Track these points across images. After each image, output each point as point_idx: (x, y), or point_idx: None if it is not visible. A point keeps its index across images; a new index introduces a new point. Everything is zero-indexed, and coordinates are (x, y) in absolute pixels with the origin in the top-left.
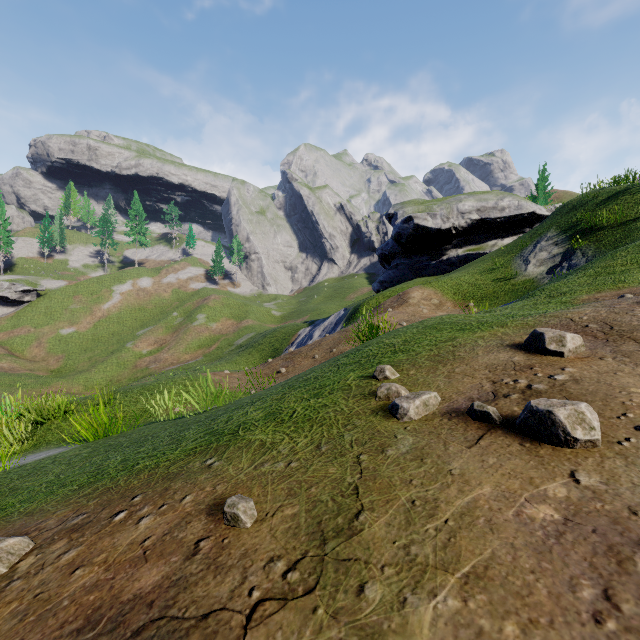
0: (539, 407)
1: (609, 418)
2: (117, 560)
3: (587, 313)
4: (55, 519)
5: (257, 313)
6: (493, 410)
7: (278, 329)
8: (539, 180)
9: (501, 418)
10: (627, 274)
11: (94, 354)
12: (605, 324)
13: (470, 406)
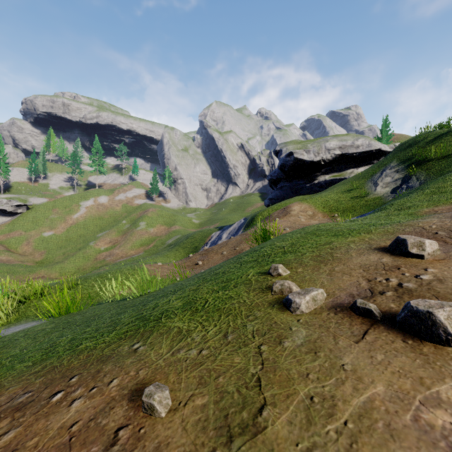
0: (419, 308)
1: None
2: (46, 446)
3: (434, 223)
4: (6, 395)
5: (182, 221)
6: (374, 307)
7: (197, 232)
8: (383, 126)
9: (381, 314)
10: None
11: (67, 250)
12: (451, 231)
13: (353, 303)
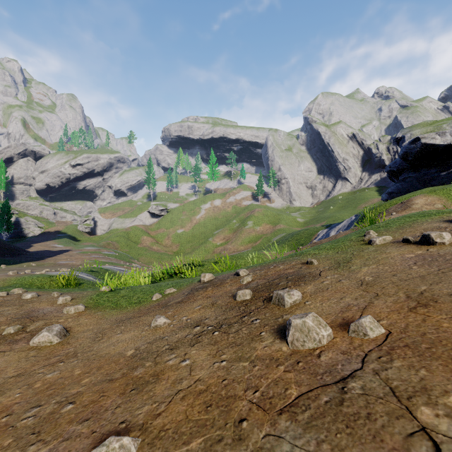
0: (425, 233)
1: None
2: (278, 270)
3: None
4: (249, 270)
5: (286, 220)
6: (411, 238)
7: (302, 231)
8: None
9: (414, 241)
10: None
11: (193, 244)
12: None
13: (402, 238)
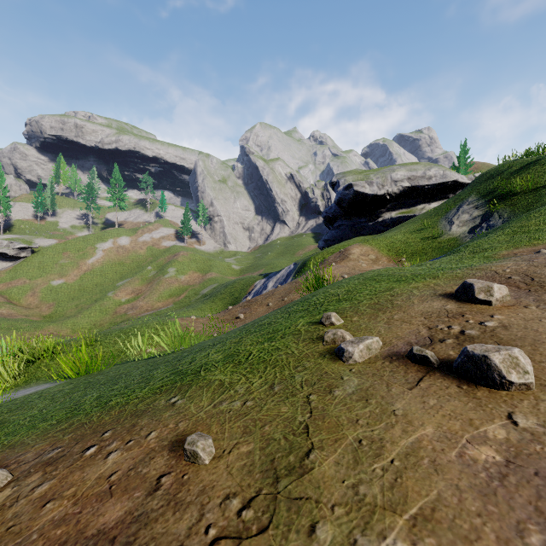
0: (475, 352)
1: (539, 362)
2: (85, 494)
3: (509, 266)
4: (33, 452)
5: (219, 267)
6: (431, 354)
7: (237, 281)
8: (461, 153)
9: (438, 361)
10: (541, 233)
11: (80, 302)
12: (526, 276)
13: (409, 350)
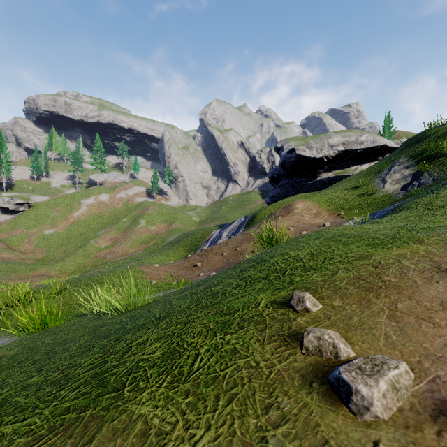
0: None
1: None
2: None
3: None
4: None
5: (182, 219)
6: None
7: (197, 230)
8: (385, 123)
9: None
10: None
11: (67, 248)
12: None
13: None
